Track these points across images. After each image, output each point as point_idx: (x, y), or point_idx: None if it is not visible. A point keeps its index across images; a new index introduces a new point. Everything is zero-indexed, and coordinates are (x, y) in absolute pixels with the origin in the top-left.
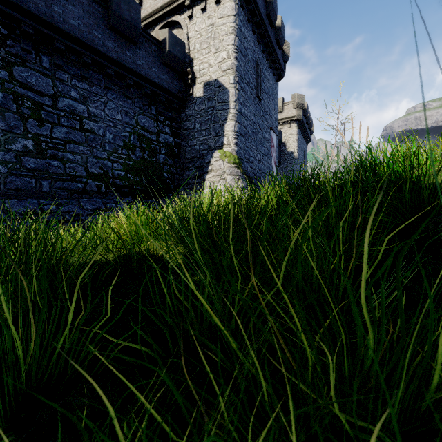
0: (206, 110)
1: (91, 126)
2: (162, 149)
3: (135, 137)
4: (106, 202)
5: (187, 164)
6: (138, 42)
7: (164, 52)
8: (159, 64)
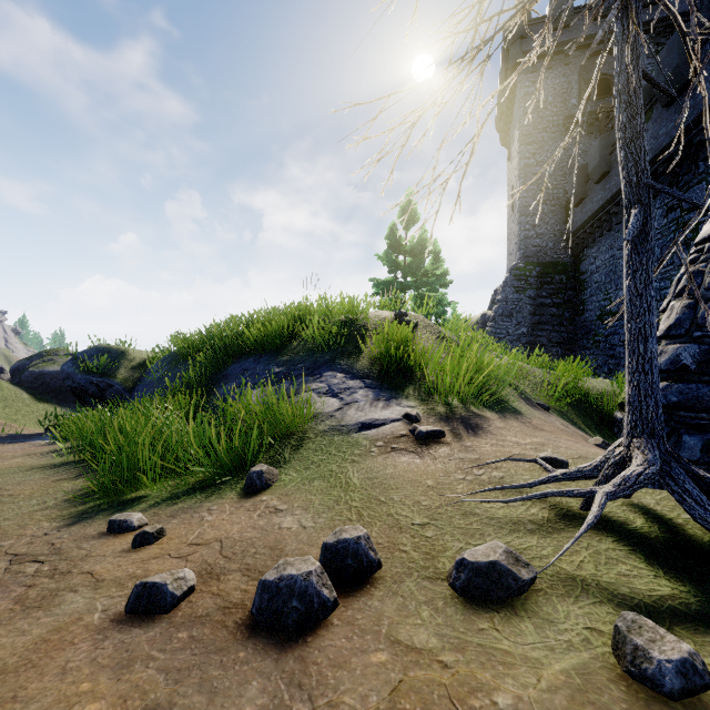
0: None
1: None
2: None
3: None
4: None
5: None
6: None
7: None
8: None
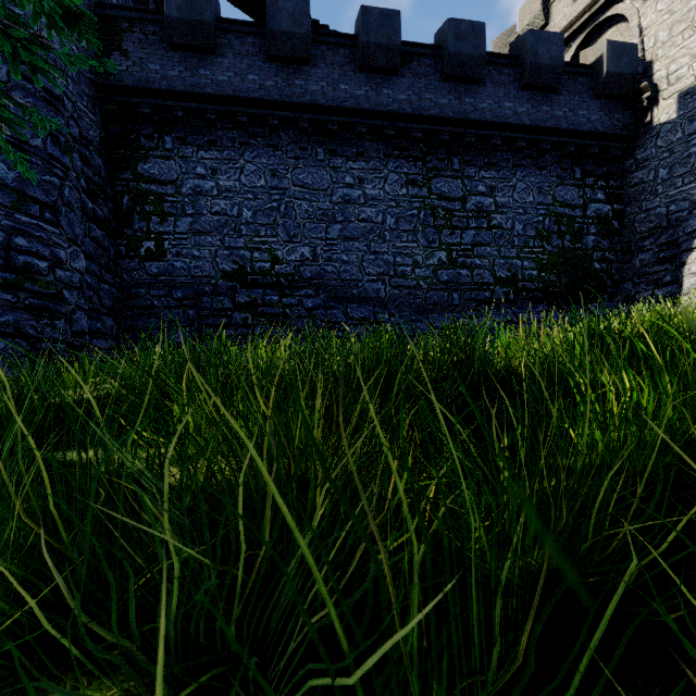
0: (685, 139)
1: (498, 221)
2: (591, 227)
3: (551, 220)
4: (517, 313)
5: (638, 241)
6: (559, 86)
7: (597, 78)
8: (588, 101)
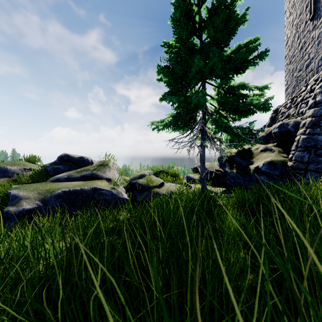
0: None
1: None
2: None
3: None
4: None
5: None
6: None
7: None
8: None
